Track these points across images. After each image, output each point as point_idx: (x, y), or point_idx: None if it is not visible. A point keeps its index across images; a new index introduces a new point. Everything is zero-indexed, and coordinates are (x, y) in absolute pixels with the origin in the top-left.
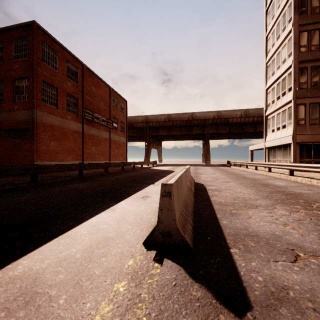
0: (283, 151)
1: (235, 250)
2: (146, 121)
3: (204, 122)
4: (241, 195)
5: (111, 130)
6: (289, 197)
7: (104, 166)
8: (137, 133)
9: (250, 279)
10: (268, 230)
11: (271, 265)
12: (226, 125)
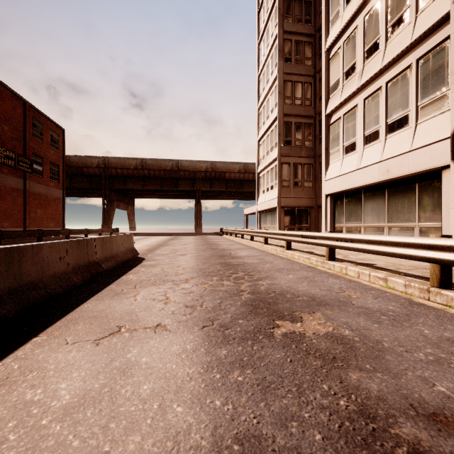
0: (271, 216)
1: (39, 338)
2: (106, 165)
3: (194, 174)
4: (173, 270)
5: (27, 176)
6: (224, 269)
7: None
8: (89, 184)
9: (0, 369)
10: (131, 308)
11: (61, 348)
12: (222, 181)
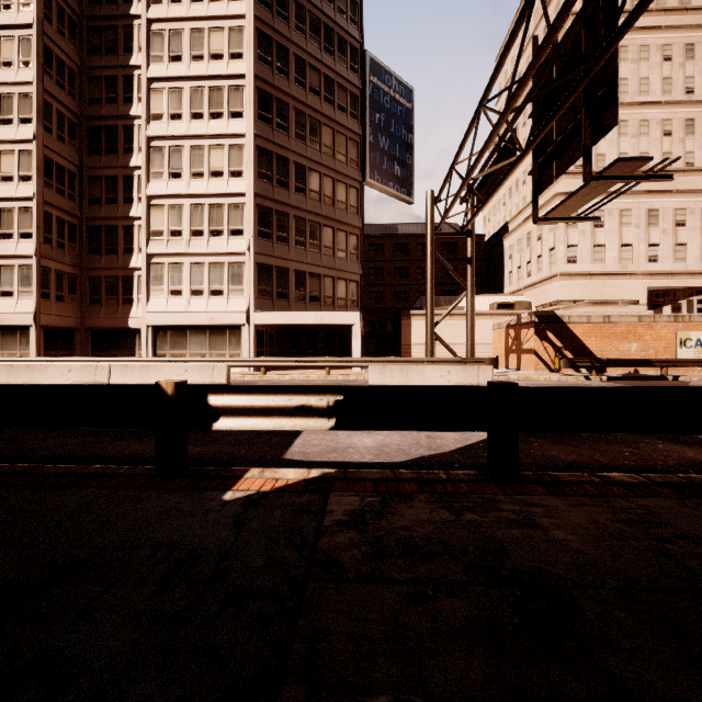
0: (4, 337)
1: None
2: None
3: None
4: None
5: None
6: None
7: None
8: None
9: None
10: None
11: None
12: None
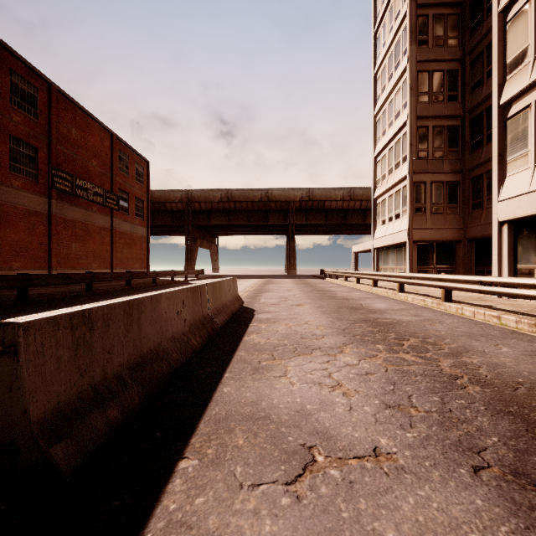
0: (396, 254)
1: (188, 464)
2: (189, 199)
3: (287, 205)
4: (304, 328)
5: (114, 213)
6: (377, 330)
7: (83, 279)
8: (172, 221)
9: None
10: (297, 401)
11: (236, 500)
12: (321, 211)
